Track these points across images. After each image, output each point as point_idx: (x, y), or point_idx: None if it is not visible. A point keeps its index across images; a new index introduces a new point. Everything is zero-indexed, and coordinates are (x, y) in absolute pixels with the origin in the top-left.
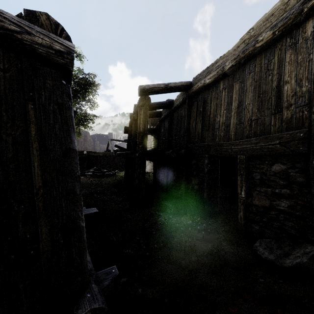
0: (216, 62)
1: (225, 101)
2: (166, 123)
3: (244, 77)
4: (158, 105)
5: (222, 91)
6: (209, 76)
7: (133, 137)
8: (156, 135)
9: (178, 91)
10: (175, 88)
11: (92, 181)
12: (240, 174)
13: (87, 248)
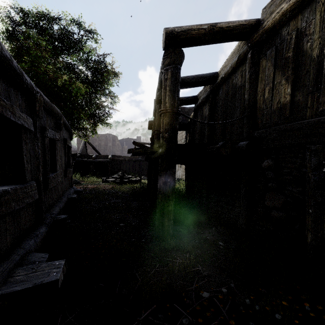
0: None
1: None
2: (204, 110)
3: None
4: (194, 79)
5: None
6: None
7: (157, 128)
8: (189, 131)
9: (232, 39)
10: (228, 31)
11: (110, 190)
12: None
13: None
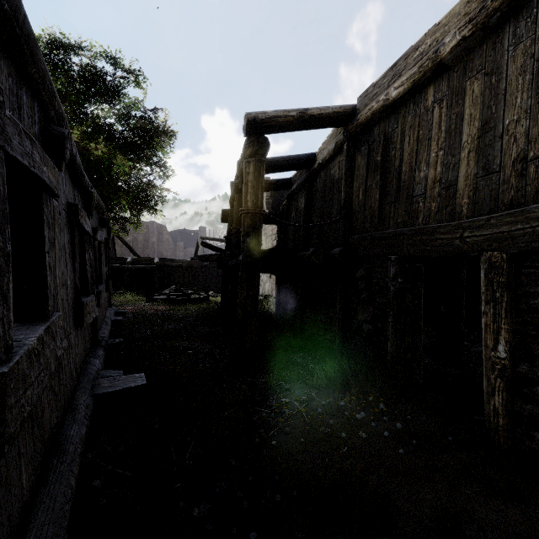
0: (416, 47)
1: (441, 130)
2: (300, 200)
3: (499, 58)
4: (285, 162)
5: (433, 109)
6: (398, 82)
7: (236, 226)
8: (281, 225)
9: (326, 126)
10: (320, 119)
11: (163, 312)
12: (491, 300)
13: (66, 521)
